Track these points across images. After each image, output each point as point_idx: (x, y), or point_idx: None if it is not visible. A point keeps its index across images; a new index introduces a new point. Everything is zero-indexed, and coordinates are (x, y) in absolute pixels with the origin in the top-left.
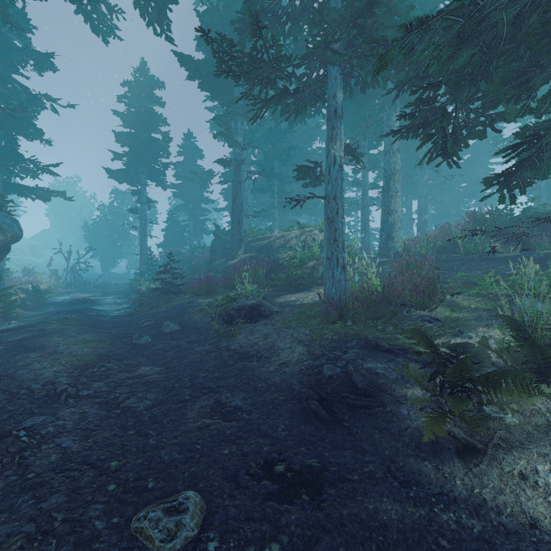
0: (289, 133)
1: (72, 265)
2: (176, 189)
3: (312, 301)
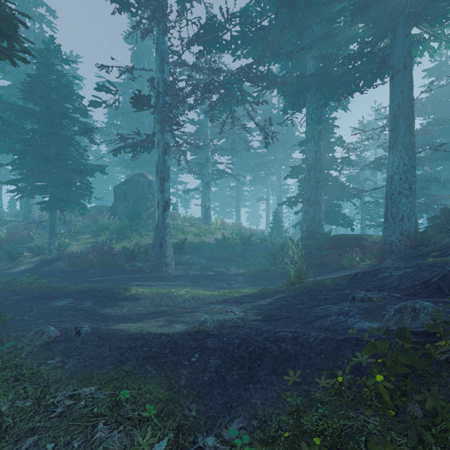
0: None
1: None
2: None
3: None
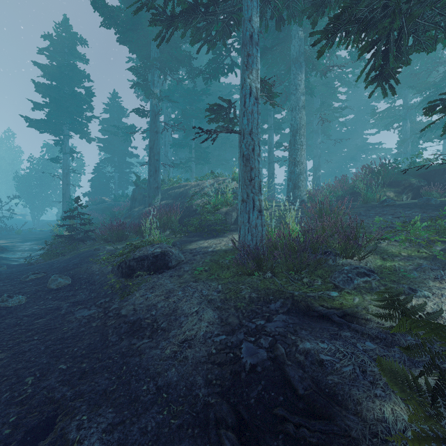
0: (205, 95)
1: (3, 213)
2: (102, 144)
3: (226, 248)
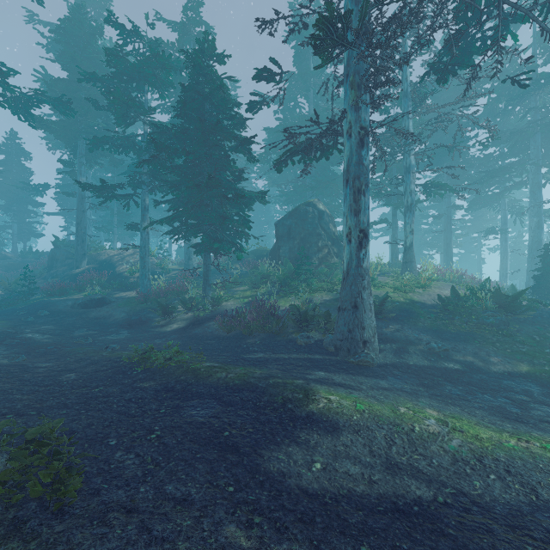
0: None
1: None
2: None
3: (135, 295)
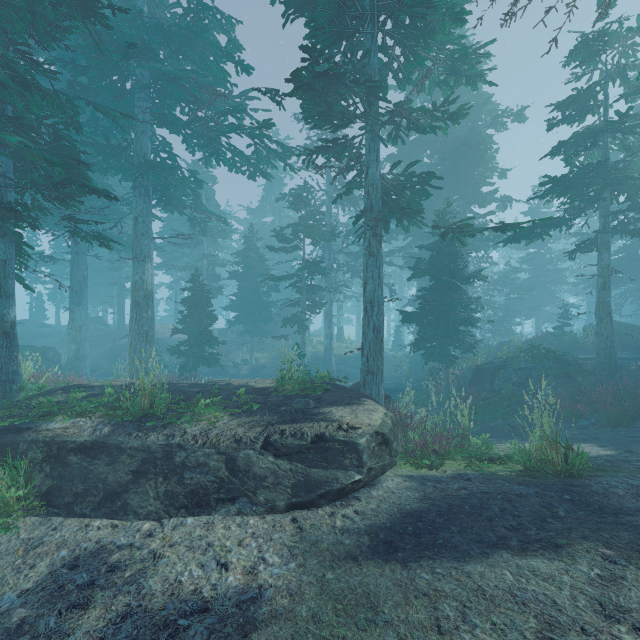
0: None
1: None
2: None
3: None
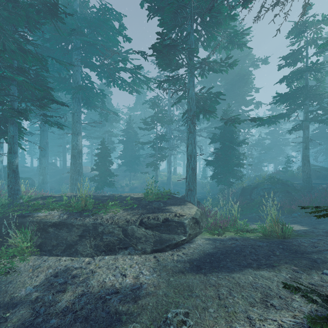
0: None
1: None
2: None
3: None
